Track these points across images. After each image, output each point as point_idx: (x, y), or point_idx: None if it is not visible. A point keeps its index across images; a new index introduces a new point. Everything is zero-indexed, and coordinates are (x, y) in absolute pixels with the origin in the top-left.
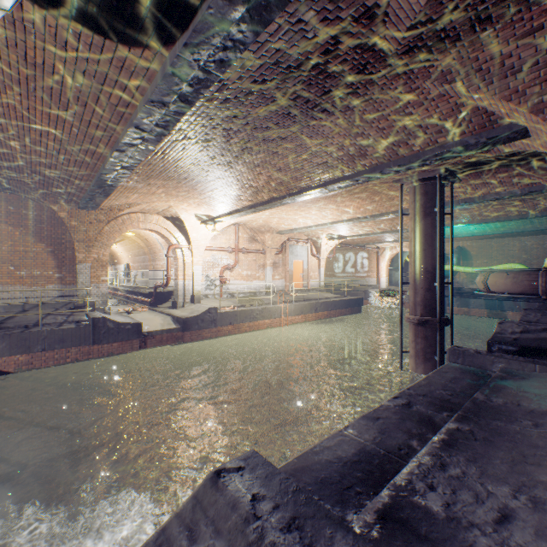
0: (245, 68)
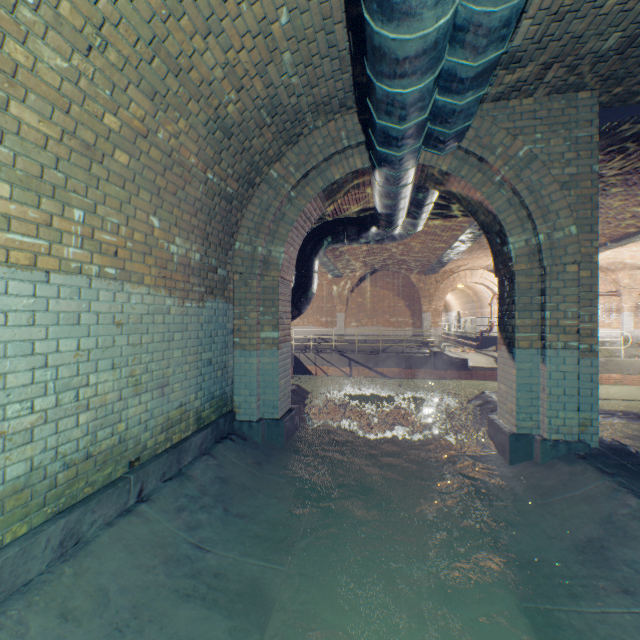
0: None
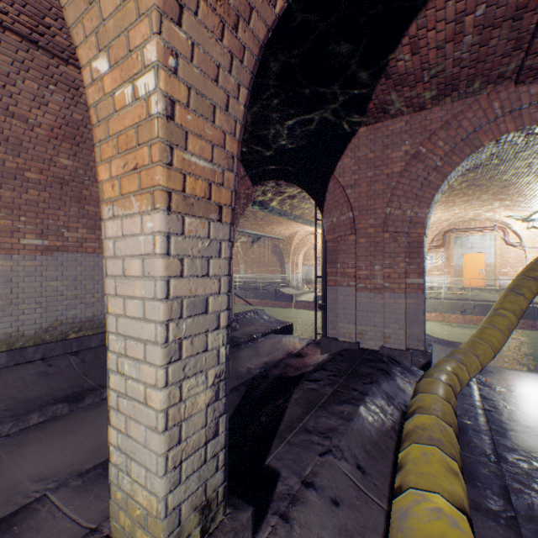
0: None
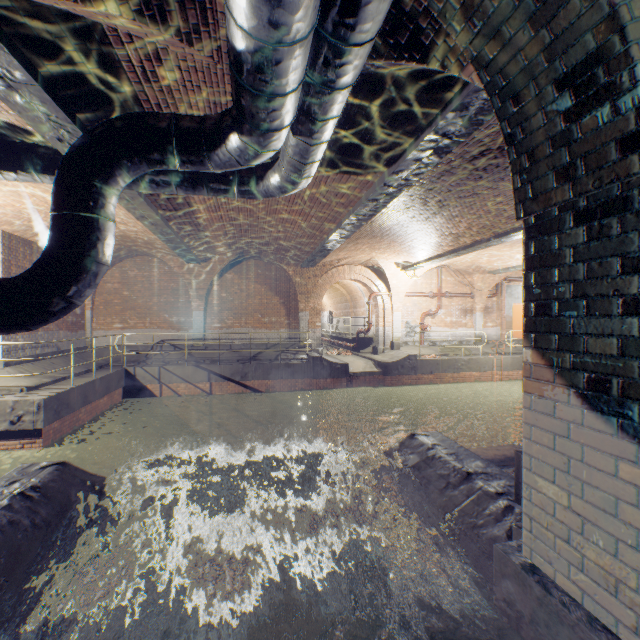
0: (435, 167)
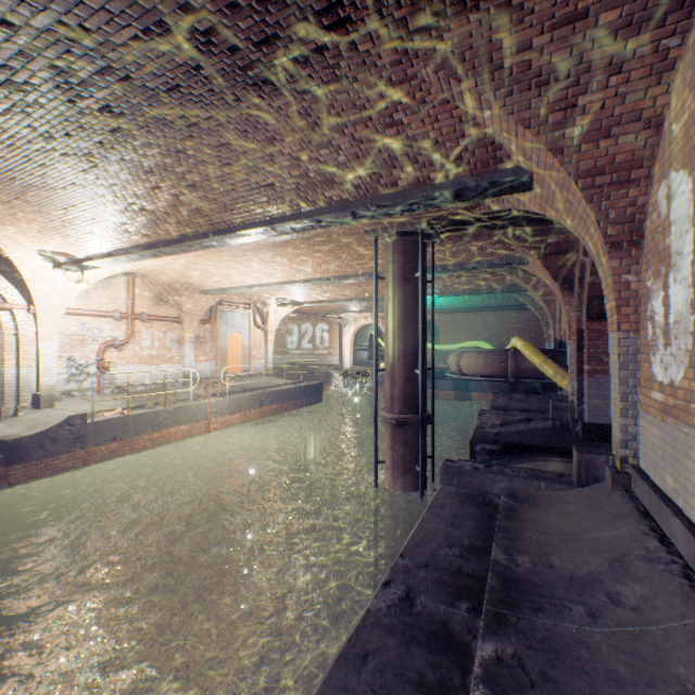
0: None
